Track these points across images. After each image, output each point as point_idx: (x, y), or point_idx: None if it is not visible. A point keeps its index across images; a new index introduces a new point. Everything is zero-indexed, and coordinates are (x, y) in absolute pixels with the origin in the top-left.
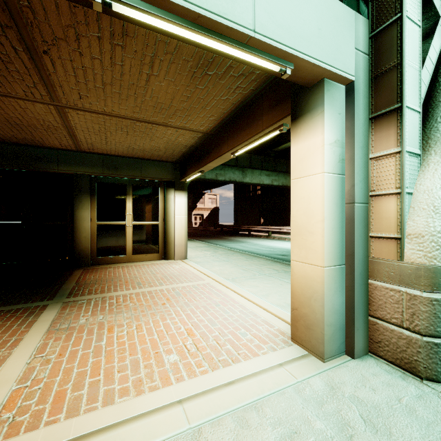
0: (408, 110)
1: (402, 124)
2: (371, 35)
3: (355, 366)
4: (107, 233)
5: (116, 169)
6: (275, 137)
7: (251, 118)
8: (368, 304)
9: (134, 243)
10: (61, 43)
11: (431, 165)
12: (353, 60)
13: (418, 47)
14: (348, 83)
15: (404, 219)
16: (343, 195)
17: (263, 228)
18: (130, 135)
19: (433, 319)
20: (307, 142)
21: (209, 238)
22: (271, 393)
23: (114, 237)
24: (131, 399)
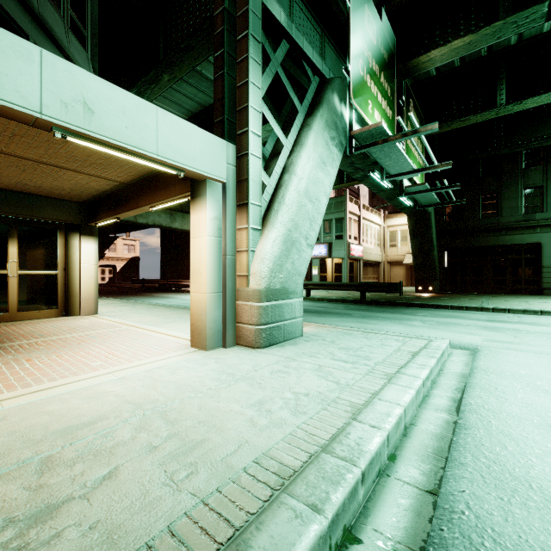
0: (253, 205)
1: (248, 212)
2: (237, 156)
3: (224, 350)
4: None
5: None
6: None
7: (167, 183)
8: (236, 316)
9: (21, 297)
10: None
11: (264, 236)
12: (225, 170)
13: (260, 170)
14: (223, 183)
15: (250, 265)
16: (221, 250)
17: None
18: (27, 172)
19: (259, 316)
20: (199, 216)
21: (126, 295)
22: (169, 363)
23: None
24: (71, 377)
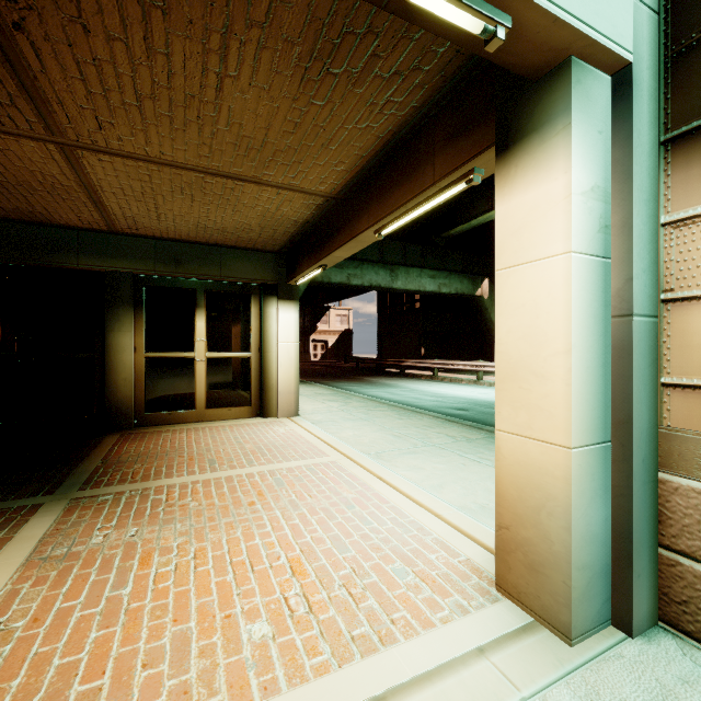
0: None
1: None
2: None
3: (638, 658)
4: (162, 373)
5: (178, 263)
6: (444, 215)
7: (412, 164)
8: (659, 522)
9: (209, 389)
10: (44, 5)
11: None
12: (630, 19)
13: None
14: (618, 70)
15: None
16: (607, 299)
17: (425, 363)
18: (198, 202)
19: None
20: (532, 194)
21: (337, 379)
22: None
23: (174, 379)
24: None
